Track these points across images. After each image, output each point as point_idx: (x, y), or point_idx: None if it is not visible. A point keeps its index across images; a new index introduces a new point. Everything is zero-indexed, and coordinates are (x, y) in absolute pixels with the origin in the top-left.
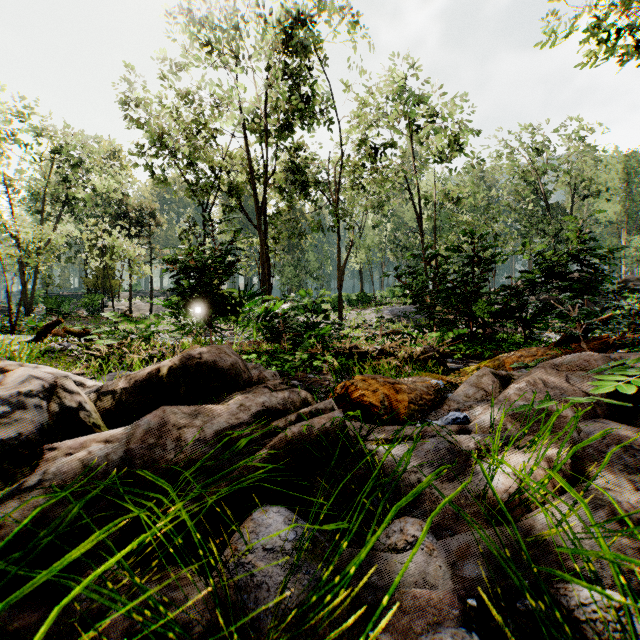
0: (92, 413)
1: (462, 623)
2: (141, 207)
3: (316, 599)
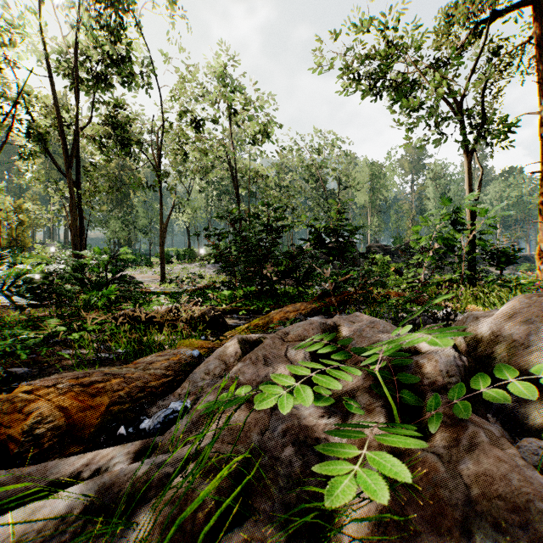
0: None
1: None
2: None
3: None
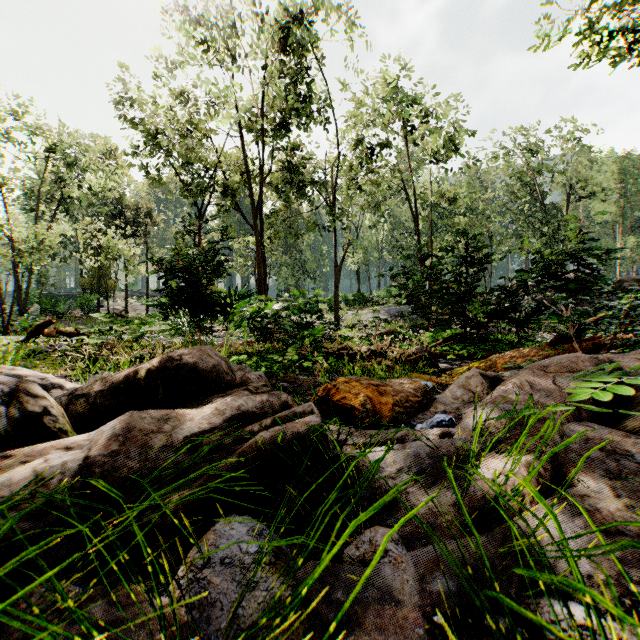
0: (60, 418)
1: None
2: (137, 206)
3: (266, 620)
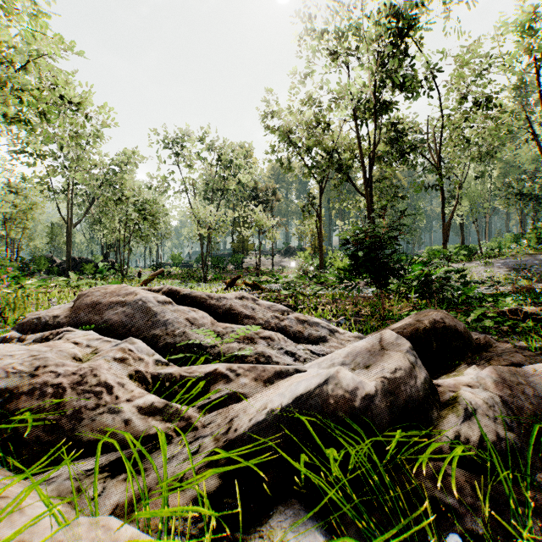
0: None
1: None
2: (266, 189)
3: None
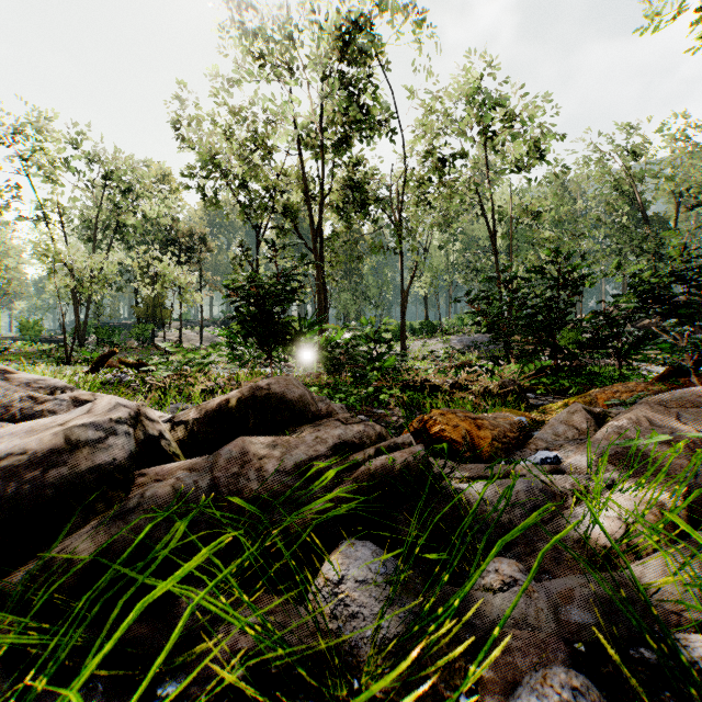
0: (170, 442)
1: (570, 666)
2: (191, 232)
3: (418, 629)
